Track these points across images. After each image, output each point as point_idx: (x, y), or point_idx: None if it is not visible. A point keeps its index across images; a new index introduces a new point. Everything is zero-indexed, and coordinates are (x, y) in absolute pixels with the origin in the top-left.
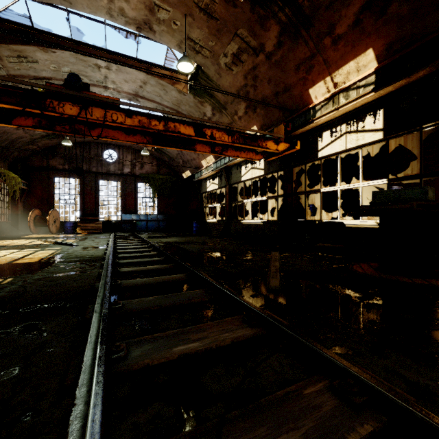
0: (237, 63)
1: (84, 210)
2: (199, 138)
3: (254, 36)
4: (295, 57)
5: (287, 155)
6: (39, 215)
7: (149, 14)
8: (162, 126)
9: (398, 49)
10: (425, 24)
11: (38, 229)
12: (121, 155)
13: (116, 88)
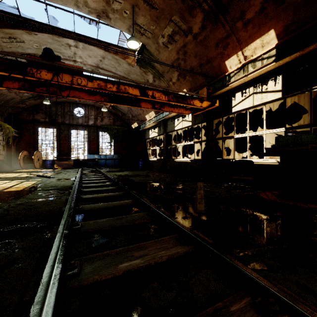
0: (172, 42)
1: (59, 151)
2: (143, 97)
3: (184, 21)
4: (215, 37)
5: (208, 110)
6: (27, 155)
7: (106, 5)
8: (115, 88)
9: (294, 29)
10: (315, 9)
11: (26, 165)
12: (86, 111)
13: (82, 61)
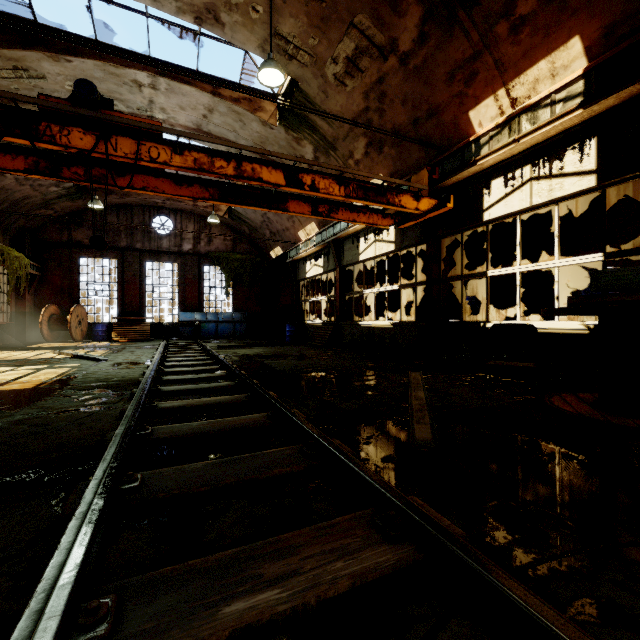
0: (354, 73)
1: (123, 306)
2: (292, 189)
3: (380, 25)
4: (447, 58)
5: (431, 219)
6: (56, 313)
7: None
8: (232, 169)
9: (626, 34)
10: None
11: (54, 334)
12: (178, 224)
13: (167, 119)
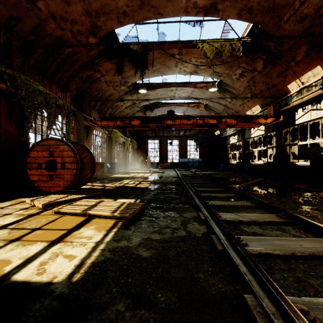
0: (242, 77)
1: (160, 156)
2: (219, 124)
3: (249, 65)
4: (275, 71)
5: (277, 122)
6: (142, 159)
7: (196, 68)
8: (202, 122)
9: None
10: None
11: (142, 166)
12: None
13: (179, 96)
